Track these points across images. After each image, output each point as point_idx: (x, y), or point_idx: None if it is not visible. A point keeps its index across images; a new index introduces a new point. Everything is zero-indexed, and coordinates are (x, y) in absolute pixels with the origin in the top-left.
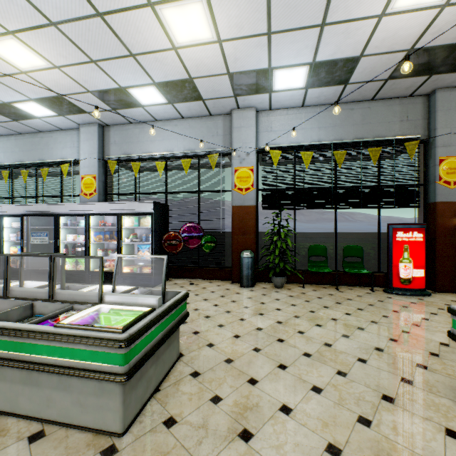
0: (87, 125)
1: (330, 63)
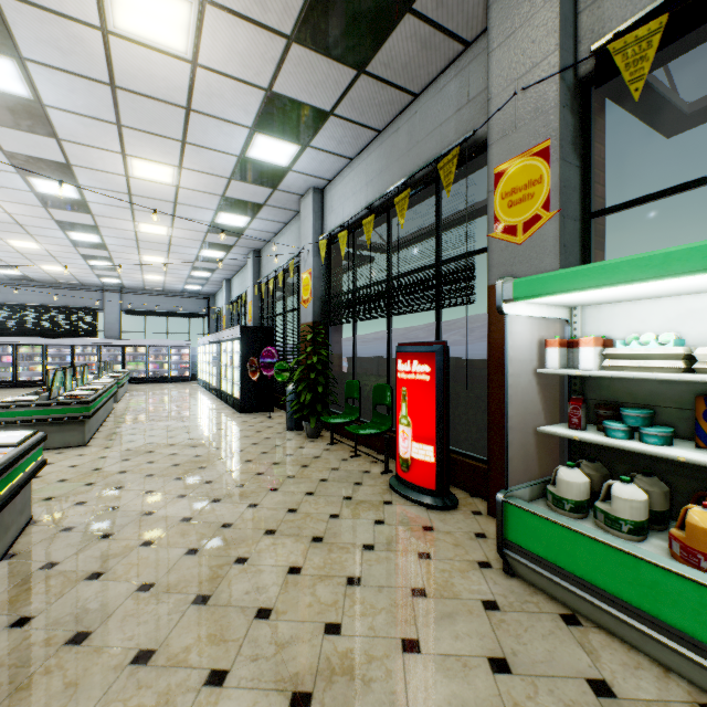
0: (250, 254)
1: (265, 117)
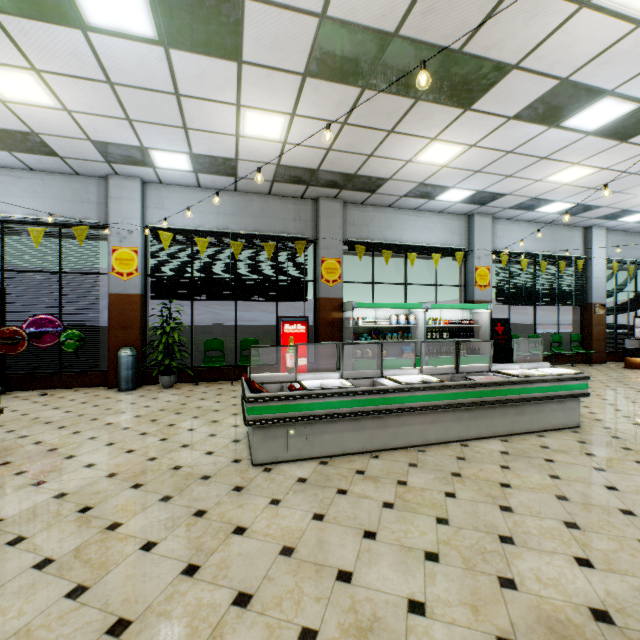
0: None
1: (210, 158)
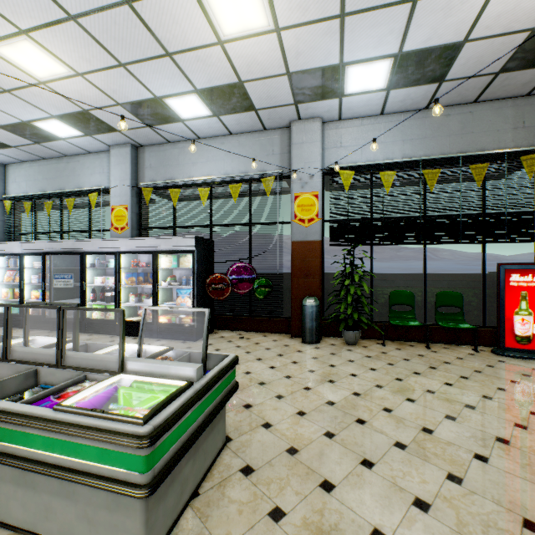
0: (119, 146)
1: (421, 54)
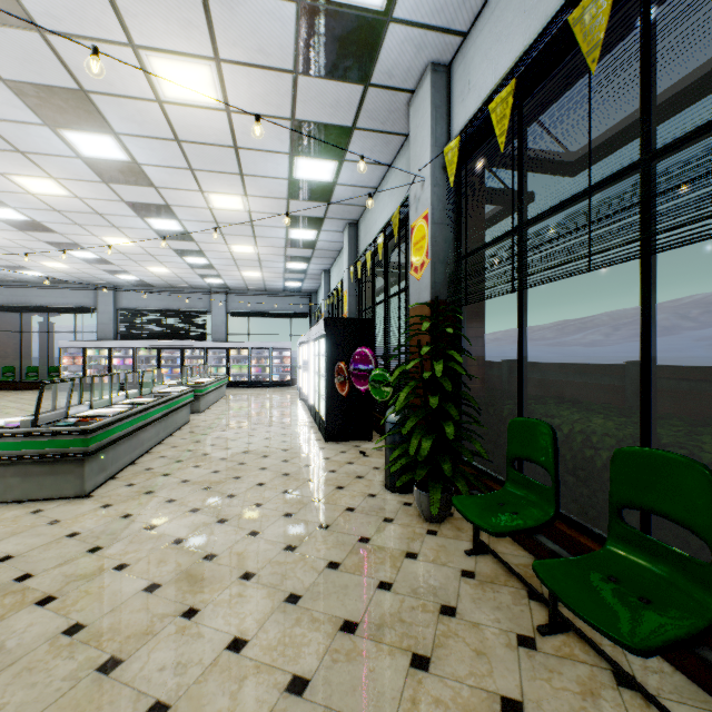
0: (345, 230)
1: None
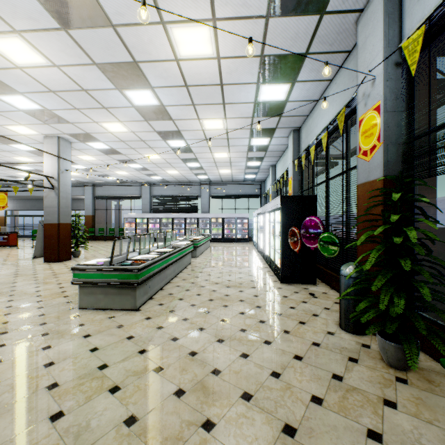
0: (290, 135)
1: None
